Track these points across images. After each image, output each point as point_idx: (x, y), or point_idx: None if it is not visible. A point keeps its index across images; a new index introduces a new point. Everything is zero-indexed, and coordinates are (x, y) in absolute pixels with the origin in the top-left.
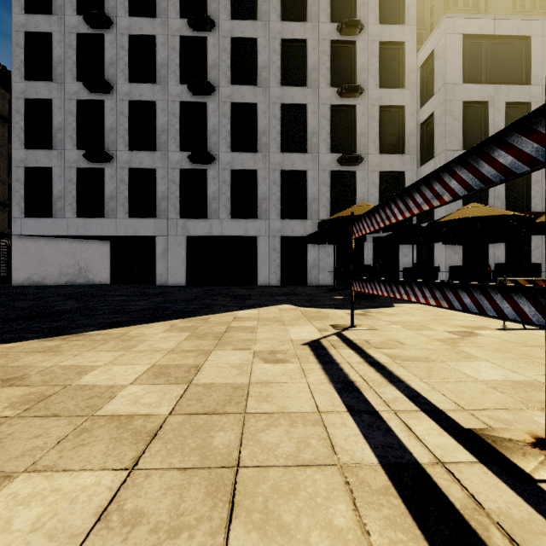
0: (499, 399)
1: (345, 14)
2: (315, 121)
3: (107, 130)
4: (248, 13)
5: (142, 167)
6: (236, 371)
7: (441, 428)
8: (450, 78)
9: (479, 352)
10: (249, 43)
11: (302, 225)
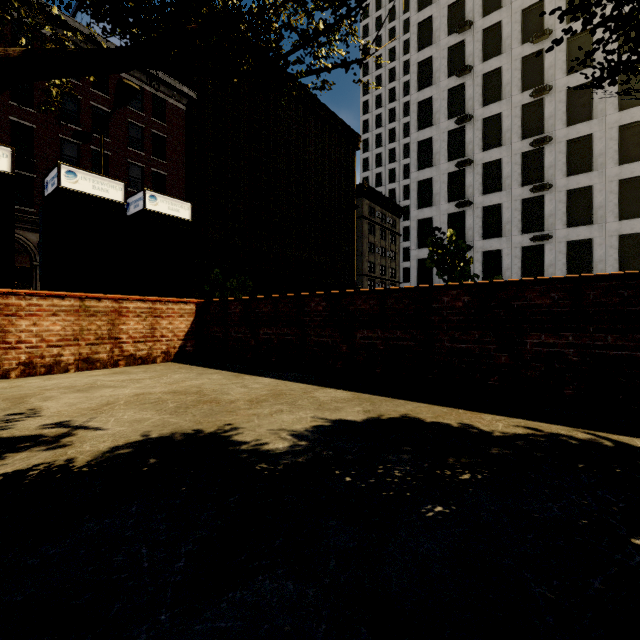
0: None
1: None
2: None
3: (466, 230)
4: (583, 114)
5: (491, 250)
6: None
7: None
8: None
9: None
10: (584, 139)
11: None
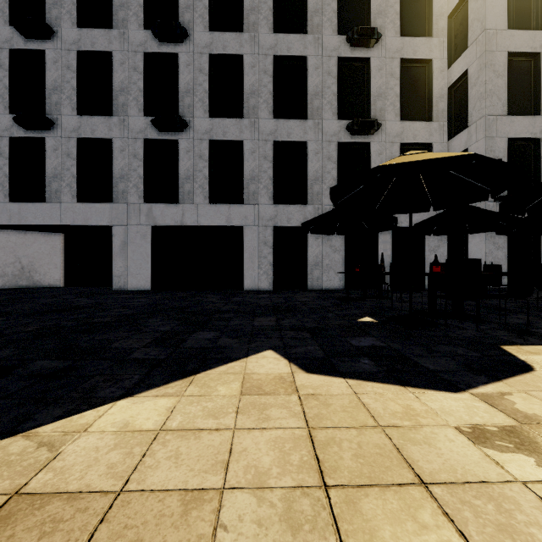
0: None
1: None
2: (317, 78)
3: (48, 89)
4: None
5: (94, 137)
6: None
7: None
8: (491, 22)
9: None
10: None
11: (301, 212)
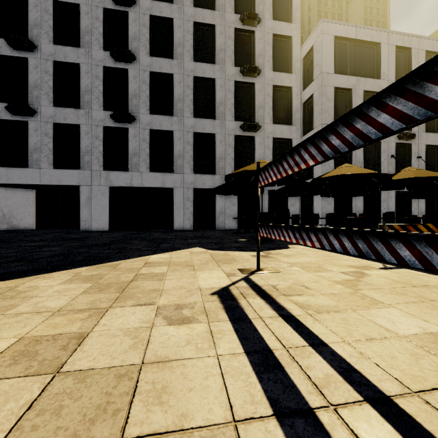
0: None
1: (246, 9)
2: (222, 93)
3: (30, 86)
4: None
5: (66, 123)
6: (130, 342)
7: None
8: (325, 68)
9: (381, 296)
10: (166, 22)
11: (211, 179)
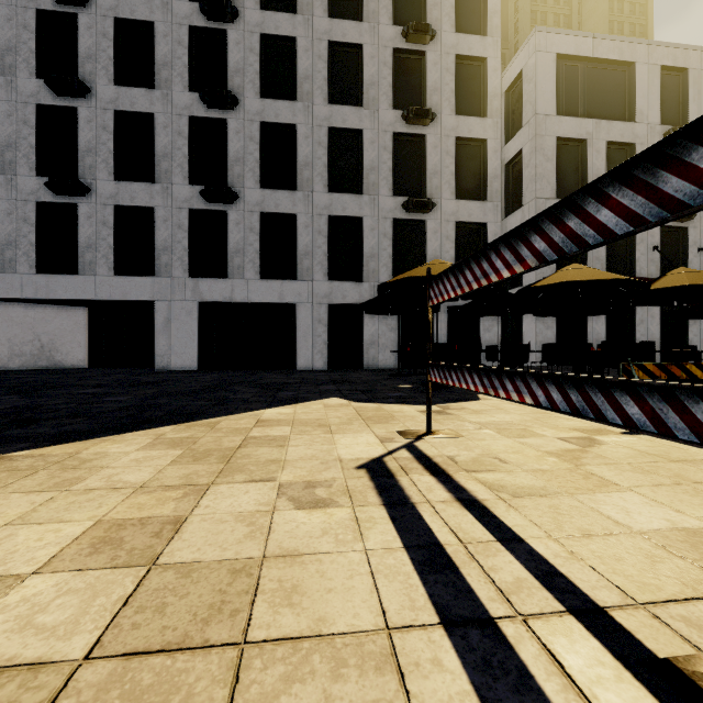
0: (683, 574)
1: (412, 16)
2: (373, 153)
3: (81, 151)
4: (285, 3)
5: (133, 205)
6: (244, 529)
7: (616, 660)
8: (541, 107)
9: (616, 475)
10: (286, 44)
11: (356, 289)
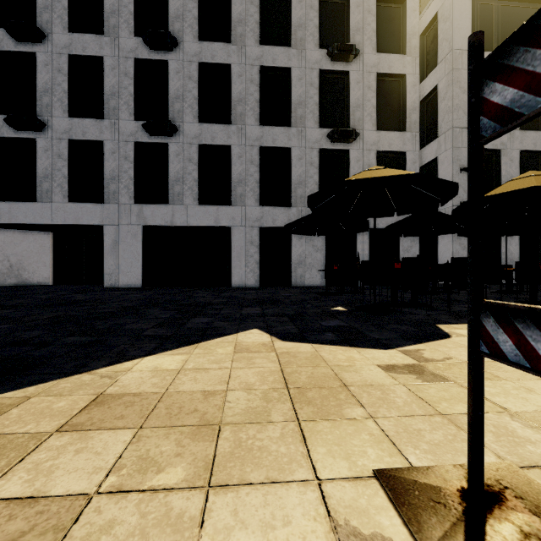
0: None
1: None
2: (301, 89)
3: (39, 91)
4: None
5: (85, 139)
6: None
7: None
8: (457, 42)
9: None
10: None
11: (285, 214)
